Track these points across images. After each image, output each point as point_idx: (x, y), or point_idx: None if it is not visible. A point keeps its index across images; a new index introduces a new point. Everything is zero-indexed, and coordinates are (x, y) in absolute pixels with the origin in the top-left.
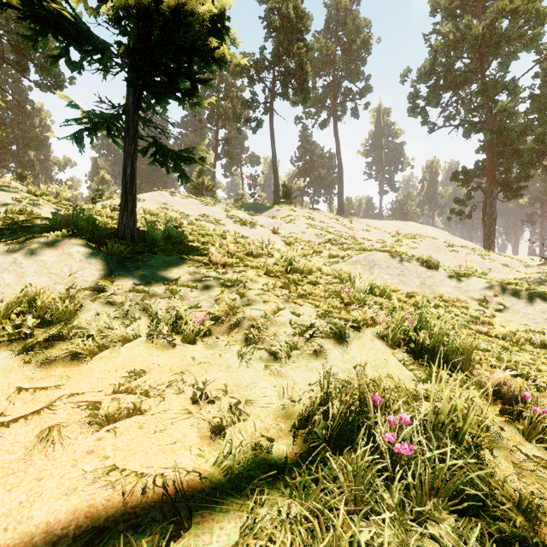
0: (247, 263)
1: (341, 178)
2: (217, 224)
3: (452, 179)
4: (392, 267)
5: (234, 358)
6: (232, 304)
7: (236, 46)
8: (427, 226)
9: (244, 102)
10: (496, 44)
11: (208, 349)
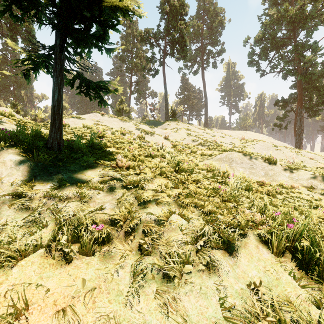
0: (146, 164)
1: (206, 104)
2: (130, 133)
3: (275, 104)
4: (245, 162)
5: (126, 278)
6: (130, 208)
7: (138, 7)
8: (259, 134)
9: (147, 58)
10: (304, 20)
11: (102, 265)
